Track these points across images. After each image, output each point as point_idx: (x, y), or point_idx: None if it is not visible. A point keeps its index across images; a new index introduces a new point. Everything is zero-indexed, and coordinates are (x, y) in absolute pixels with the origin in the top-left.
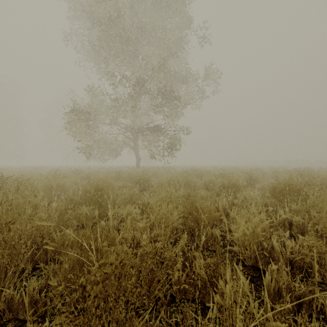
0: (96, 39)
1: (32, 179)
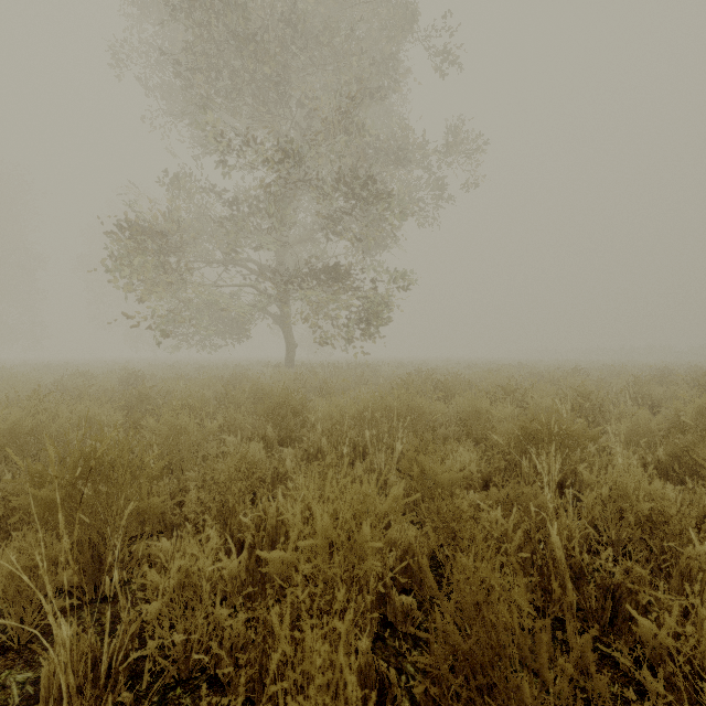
0: (183, 50)
1: None
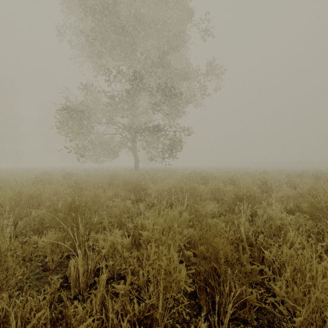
0: (90, 30)
1: (7, 186)
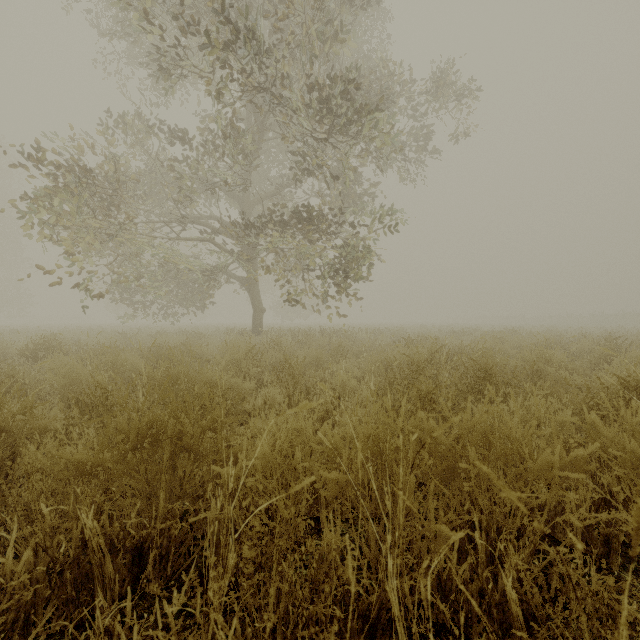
0: None
1: None
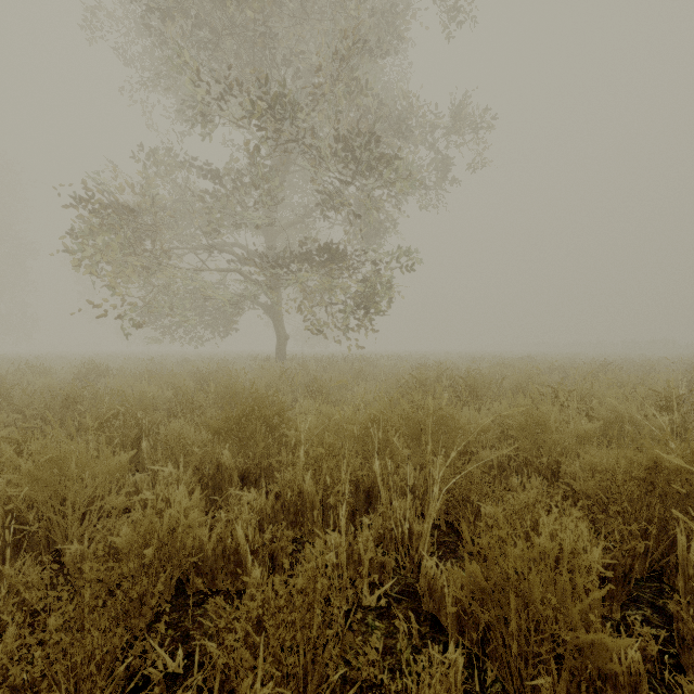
0: None
1: None
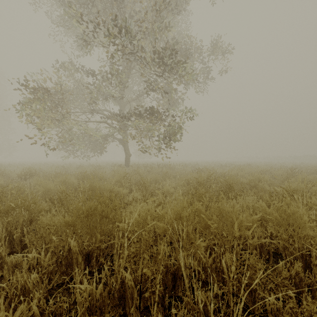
0: None
1: None
